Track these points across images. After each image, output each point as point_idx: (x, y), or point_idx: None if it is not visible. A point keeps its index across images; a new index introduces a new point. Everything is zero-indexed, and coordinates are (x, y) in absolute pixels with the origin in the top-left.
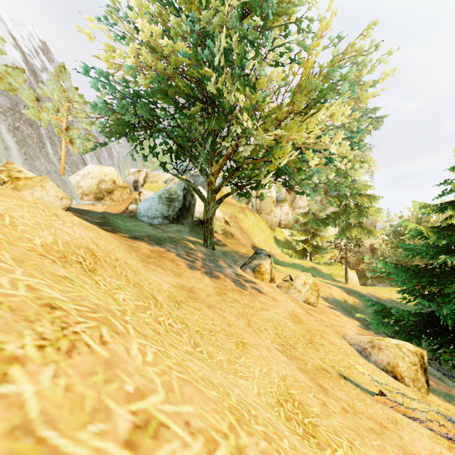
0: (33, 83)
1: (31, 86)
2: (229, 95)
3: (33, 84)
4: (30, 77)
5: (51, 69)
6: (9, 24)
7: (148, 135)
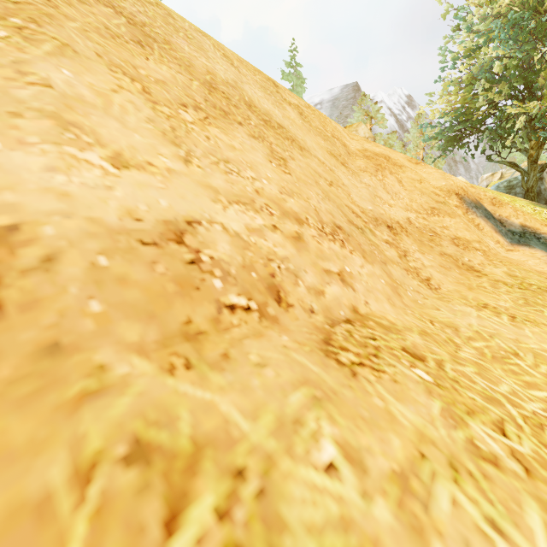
0: (401, 135)
1: (400, 138)
2: (500, 98)
3: (401, 136)
4: (399, 132)
5: (413, 115)
6: (387, 101)
7: (477, 138)
